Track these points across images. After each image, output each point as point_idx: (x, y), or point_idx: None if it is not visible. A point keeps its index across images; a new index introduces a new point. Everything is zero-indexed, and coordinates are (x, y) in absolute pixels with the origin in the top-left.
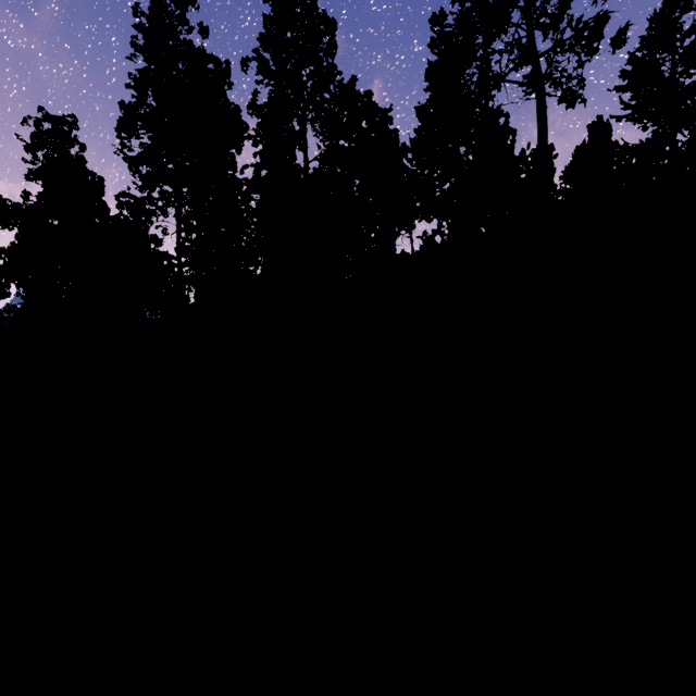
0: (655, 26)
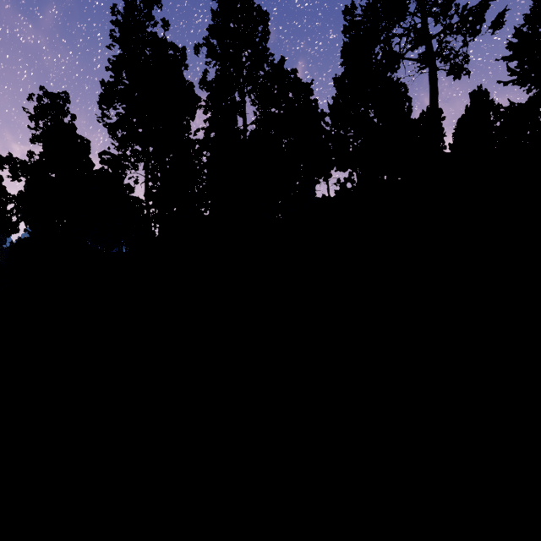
0: (537, 5)
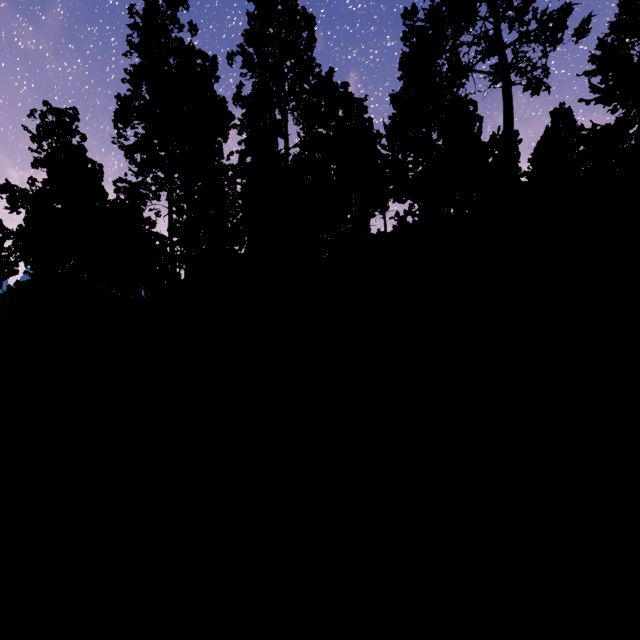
0: (624, 12)
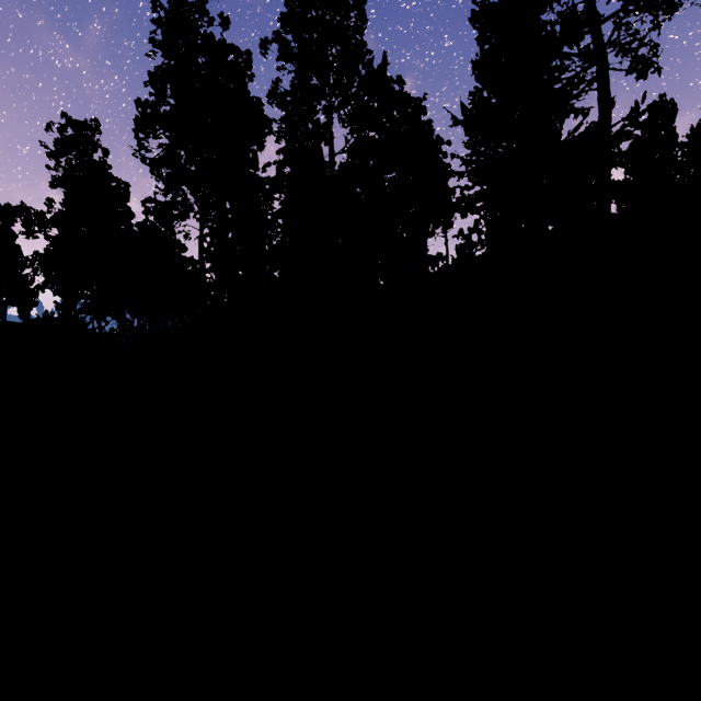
0: None
